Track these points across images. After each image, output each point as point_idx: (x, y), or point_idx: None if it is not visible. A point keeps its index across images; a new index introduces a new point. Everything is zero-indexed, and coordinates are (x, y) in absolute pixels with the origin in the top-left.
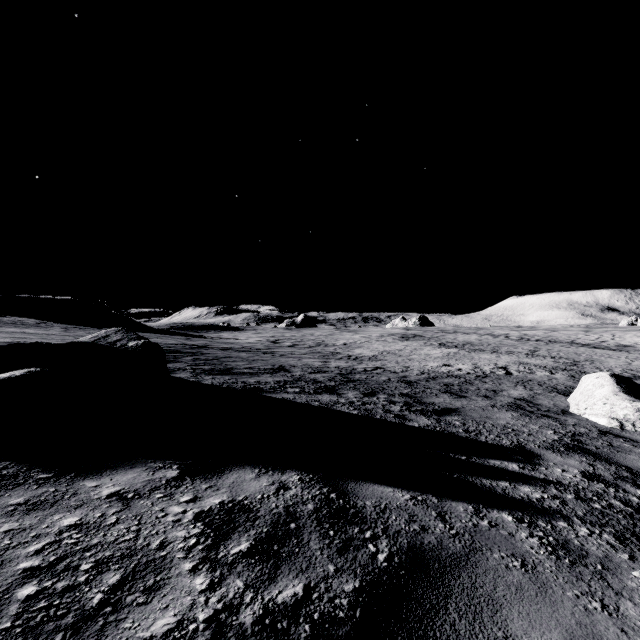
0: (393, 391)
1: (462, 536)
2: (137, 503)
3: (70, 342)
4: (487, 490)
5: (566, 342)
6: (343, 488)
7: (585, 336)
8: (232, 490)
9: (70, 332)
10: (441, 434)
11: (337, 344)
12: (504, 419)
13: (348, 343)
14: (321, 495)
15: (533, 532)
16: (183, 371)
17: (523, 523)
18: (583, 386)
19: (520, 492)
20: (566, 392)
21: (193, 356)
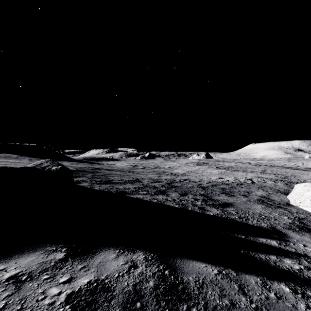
0: (196, 192)
1: (261, 310)
2: (26, 286)
3: (21, 167)
4: (265, 263)
5: (279, 166)
6: (173, 265)
7: (288, 163)
8: (98, 270)
9: (32, 161)
10: (226, 220)
11: (165, 167)
12: (258, 209)
13: (171, 167)
14: (159, 272)
15: (308, 303)
16: (85, 182)
17: (298, 294)
18: (297, 190)
19: (285, 264)
20: (285, 193)
21: (92, 173)
